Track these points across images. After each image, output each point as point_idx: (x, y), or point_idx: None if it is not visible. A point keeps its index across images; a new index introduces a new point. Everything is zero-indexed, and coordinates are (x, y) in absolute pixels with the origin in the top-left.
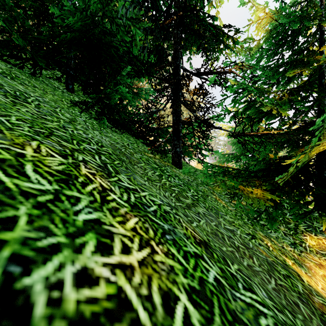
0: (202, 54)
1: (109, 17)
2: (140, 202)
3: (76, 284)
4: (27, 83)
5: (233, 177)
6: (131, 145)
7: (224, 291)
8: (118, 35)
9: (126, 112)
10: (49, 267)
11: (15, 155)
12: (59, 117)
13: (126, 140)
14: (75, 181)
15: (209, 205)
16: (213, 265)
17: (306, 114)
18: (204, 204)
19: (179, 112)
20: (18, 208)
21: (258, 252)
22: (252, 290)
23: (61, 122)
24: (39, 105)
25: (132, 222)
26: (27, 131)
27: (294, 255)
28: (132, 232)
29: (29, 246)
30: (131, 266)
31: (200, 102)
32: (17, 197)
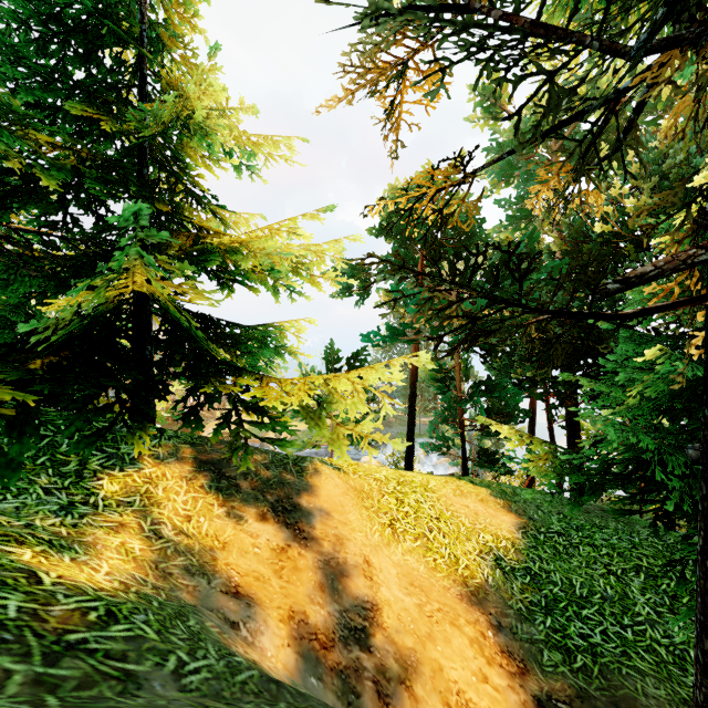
0: None
1: None
2: None
3: None
4: None
5: None
6: None
7: None
8: None
9: None
10: None
11: None
12: None
13: None
14: None
15: None
16: None
17: (122, 233)
18: None
19: None
20: None
21: None
22: None
23: None
24: None
25: None
26: None
27: (59, 532)
28: None
29: None
30: None
31: None
32: None
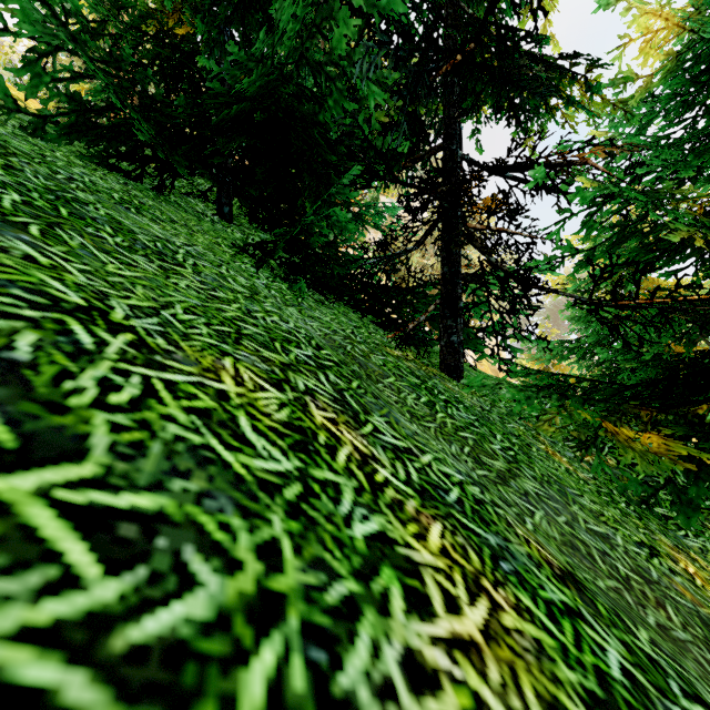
0: (508, 124)
1: (312, 67)
2: (429, 483)
3: (411, 688)
4: (160, 216)
5: (586, 402)
6: (358, 334)
7: (650, 702)
8: (331, 103)
9: (343, 261)
10: (360, 649)
11: (216, 396)
12: (233, 288)
13: (346, 322)
14: (316, 443)
15: (541, 470)
16: (607, 635)
17: None
18: (530, 470)
19: (456, 257)
20: (270, 519)
21: (674, 593)
22: (701, 698)
23: (241, 300)
24: (197, 266)
25: (435, 534)
26: (208, 336)
27: None
28: (443, 558)
29: (317, 605)
30: (474, 643)
31: (502, 231)
32: (258, 496)
